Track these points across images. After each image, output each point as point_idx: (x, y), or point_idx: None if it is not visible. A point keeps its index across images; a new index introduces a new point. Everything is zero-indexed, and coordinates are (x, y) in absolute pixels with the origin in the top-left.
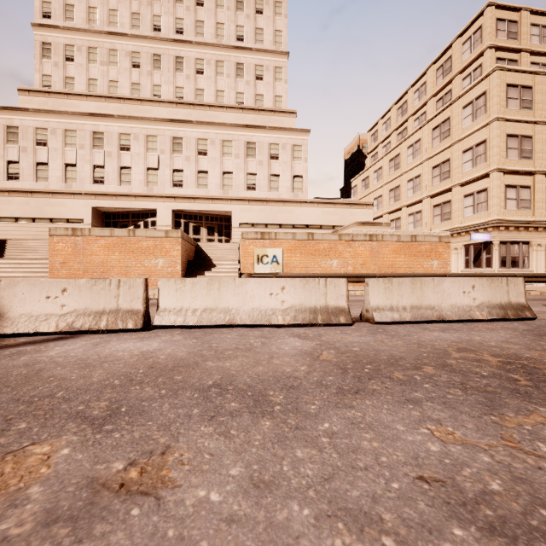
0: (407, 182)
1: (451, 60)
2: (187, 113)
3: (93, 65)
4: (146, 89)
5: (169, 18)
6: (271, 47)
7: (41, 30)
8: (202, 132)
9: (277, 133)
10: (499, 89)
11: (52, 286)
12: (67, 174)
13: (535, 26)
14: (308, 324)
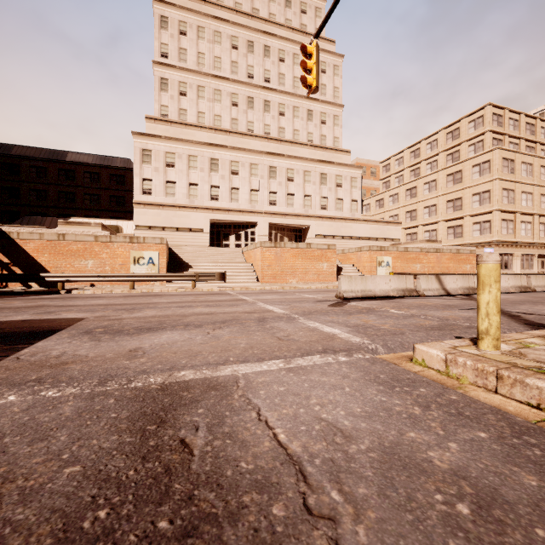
0: (423, 208)
1: (459, 131)
2: (275, 146)
3: (201, 101)
4: (242, 124)
5: (259, 69)
6: (331, 99)
7: (160, 67)
8: (290, 164)
9: (341, 167)
10: (499, 160)
11: (454, 278)
12: (190, 191)
13: (511, 119)
14: (520, 292)
